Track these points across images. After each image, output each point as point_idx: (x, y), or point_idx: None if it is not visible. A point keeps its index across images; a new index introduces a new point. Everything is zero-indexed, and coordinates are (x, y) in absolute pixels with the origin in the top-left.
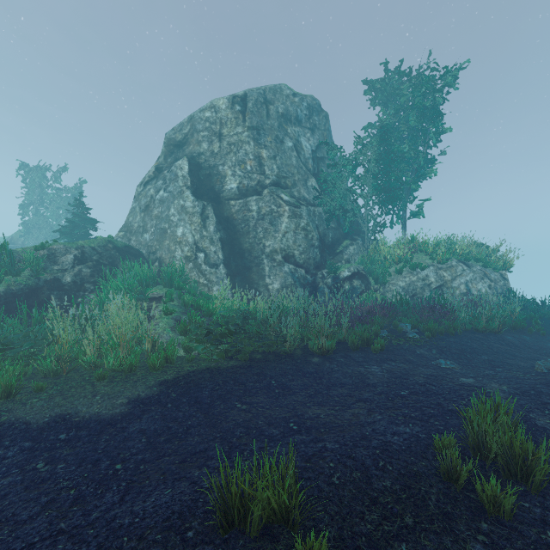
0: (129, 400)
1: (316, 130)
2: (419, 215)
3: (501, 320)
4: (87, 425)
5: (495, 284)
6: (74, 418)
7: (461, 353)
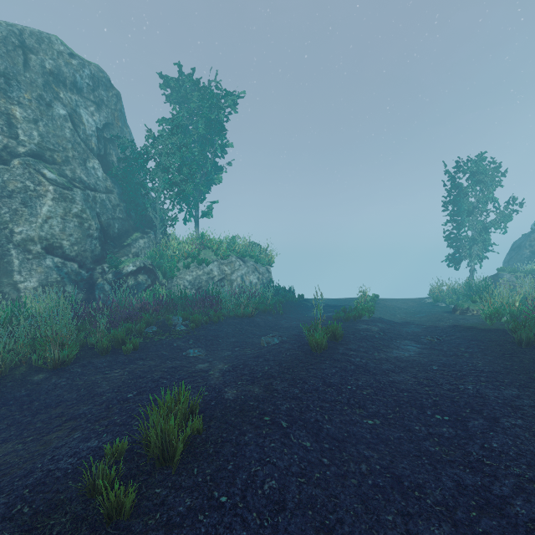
0: None
1: (104, 106)
2: (209, 215)
3: (254, 306)
4: None
5: (262, 276)
6: None
7: (215, 339)
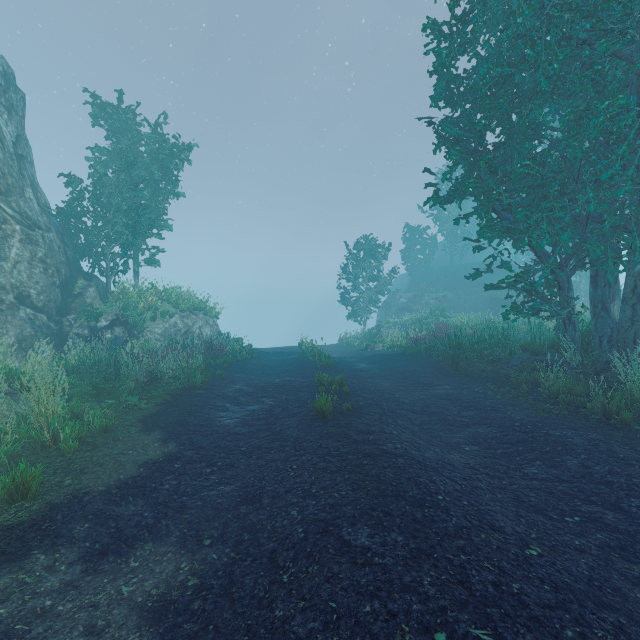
0: (161, 442)
1: (14, 113)
2: (155, 264)
3: (247, 352)
4: (176, 457)
5: (213, 328)
6: (157, 460)
7: (250, 372)
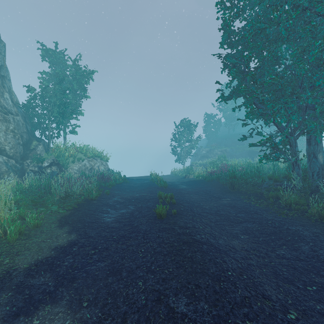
0: (67, 233)
1: None
2: (75, 133)
3: (122, 179)
4: (75, 243)
5: (105, 166)
6: (63, 245)
7: (123, 190)
